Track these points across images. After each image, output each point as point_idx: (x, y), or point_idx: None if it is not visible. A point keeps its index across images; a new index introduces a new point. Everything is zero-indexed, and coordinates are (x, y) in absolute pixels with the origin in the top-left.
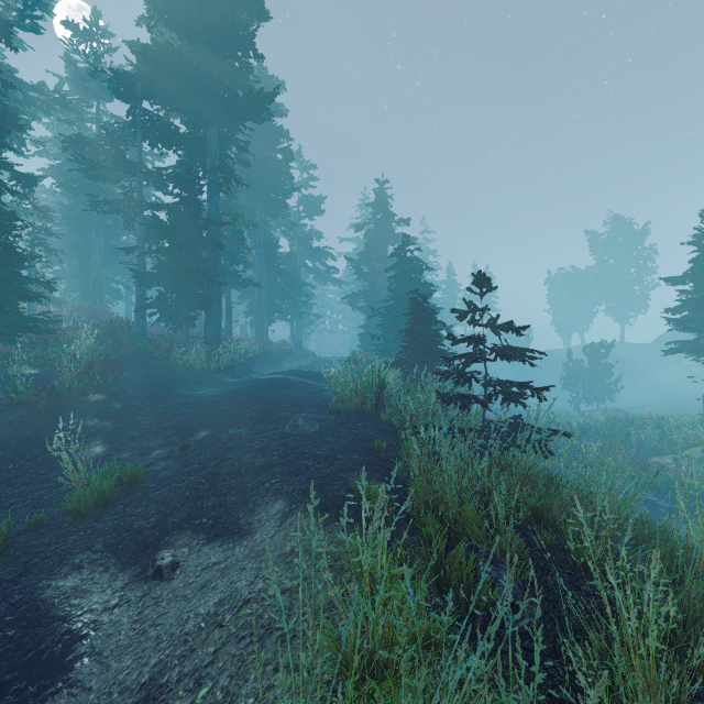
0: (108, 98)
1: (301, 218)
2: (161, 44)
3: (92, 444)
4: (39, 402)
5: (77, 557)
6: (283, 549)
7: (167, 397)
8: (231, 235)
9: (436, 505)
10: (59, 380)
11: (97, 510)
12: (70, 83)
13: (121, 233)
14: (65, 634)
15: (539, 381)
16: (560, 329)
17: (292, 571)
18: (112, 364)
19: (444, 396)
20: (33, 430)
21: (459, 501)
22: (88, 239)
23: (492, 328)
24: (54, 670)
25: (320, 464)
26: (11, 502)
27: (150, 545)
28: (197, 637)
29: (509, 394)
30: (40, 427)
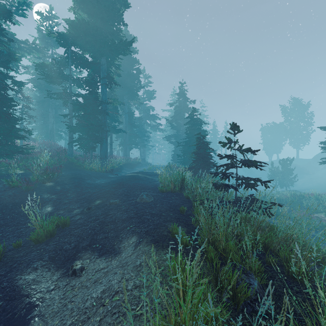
0: (56, 46)
1: (145, 100)
2: (79, 19)
3: (46, 206)
4: (22, 186)
5: (35, 263)
6: (135, 263)
7: (82, 184)
8: (112, 109)
9: (213, 241)
10: (32, 176)
11: (46, 239)
12: (39, 40)
13: (62, 108)
14: (27, 304)
15: (257, 176)
16: (267, 152)
17: (140, 275)
18: (57, 168)
19: (215, 184)
20: (19, 199)
21: (225, 239)
22: (48, 111)
23: (240, 151)
24: (20, 323)
25: (154, 218)
26: (7, 234)
27: (71, 257)
28: (91, 310)
29: (249, 184)
30: (22, 198)
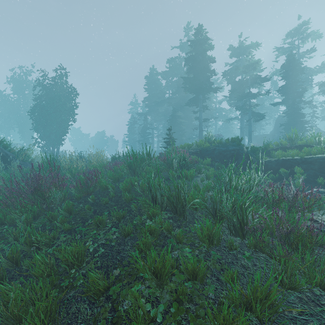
0: None
1: None
2: None
3: None
4: None
5: None
6: None
7: None
8: None
9: None
10: None
11: None
12: None
13: None
14: None
15: None
16: None
17: None
18: None
19: None
20: None
21: None
22: None
23: None
24: None
25: None
26: None
27: None
28: None
29: None
30: None
